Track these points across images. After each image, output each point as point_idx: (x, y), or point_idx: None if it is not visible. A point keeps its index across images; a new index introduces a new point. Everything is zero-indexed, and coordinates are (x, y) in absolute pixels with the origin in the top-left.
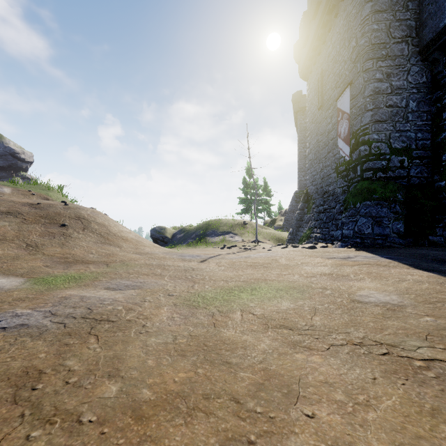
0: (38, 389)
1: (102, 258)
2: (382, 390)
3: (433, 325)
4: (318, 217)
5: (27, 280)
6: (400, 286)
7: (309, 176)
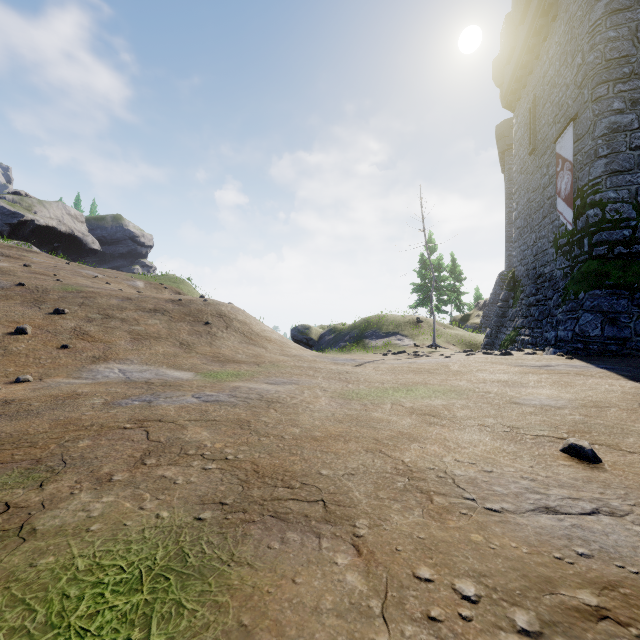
0: (252, 426)
1: (250, 359)
2: (484, 444)
3: (576, 421)
4: (527, 311)
5: (196, 374)
6: (581, 393)
7: (516, 252)
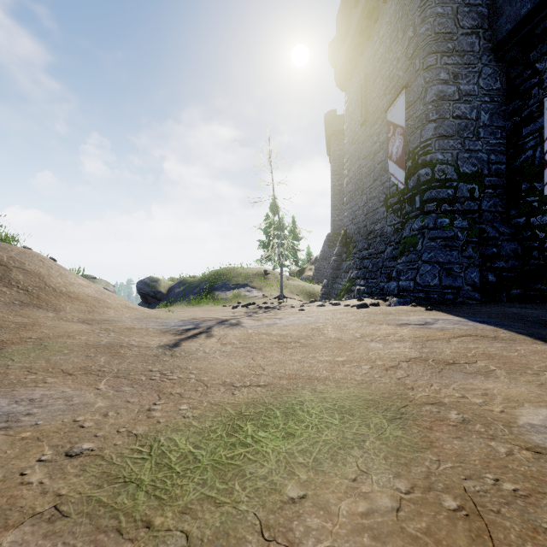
0: None
1: (0, 335)
2: None
3: None
4: (361, 264)
5: None
6: None
7: (348, 213)
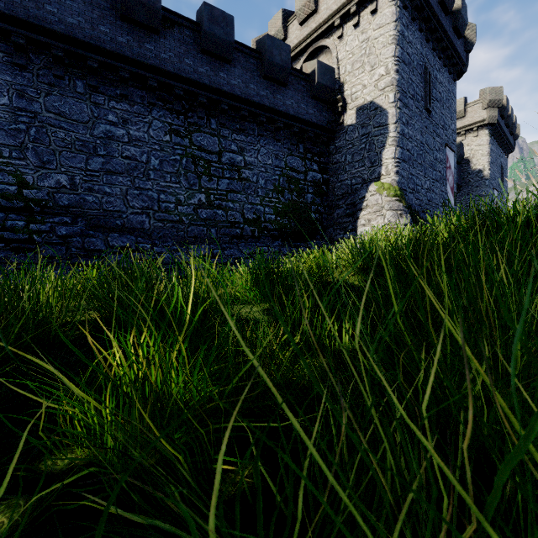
0: None
1: None
2: None
3: None
4: None
5: None
6: None
7: (406, 174)
